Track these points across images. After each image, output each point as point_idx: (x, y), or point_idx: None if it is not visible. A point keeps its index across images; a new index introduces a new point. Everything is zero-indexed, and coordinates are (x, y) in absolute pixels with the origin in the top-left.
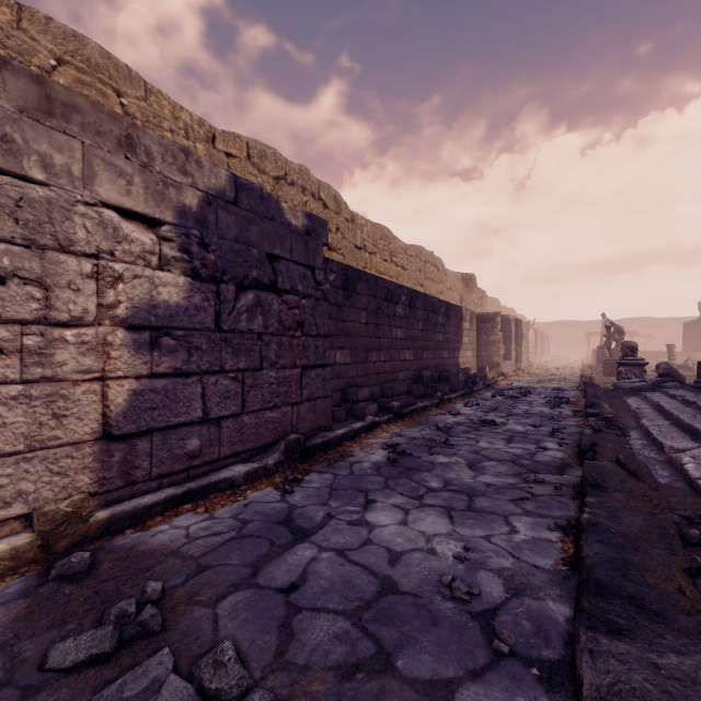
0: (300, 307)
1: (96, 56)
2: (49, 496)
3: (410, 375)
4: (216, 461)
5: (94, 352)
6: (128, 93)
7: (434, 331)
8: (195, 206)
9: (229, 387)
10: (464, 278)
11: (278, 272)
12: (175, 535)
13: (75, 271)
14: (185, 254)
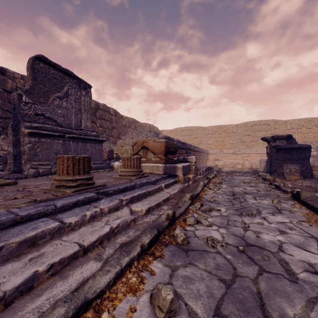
0: None
1: (310, 119)
2: None
3: None
4: None
5: None
6: (315, 121)
7: None
8: (317, 145)
9: None
10: None
11: None
12: None
13: None
14: (316, 150)
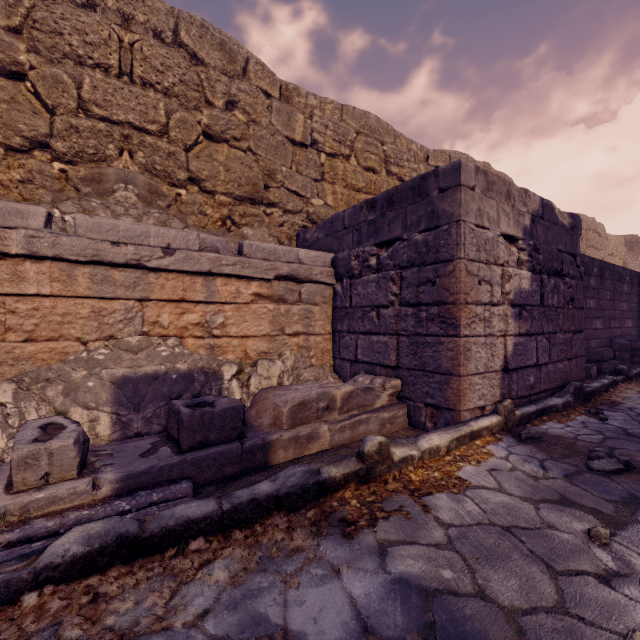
0: (571, 286)
1: (374, 123)
2: (488, 399)
3: (599, 343)
4: (538, 394)
5: (501, 320)
6: (387, 142)
7: (619, 300)
8: (528, 225)
9: (544, 344)
10: (628, 241)
11: (563, 262)
12: (560, 431)
13: (497, 274)
14: (529, 257)
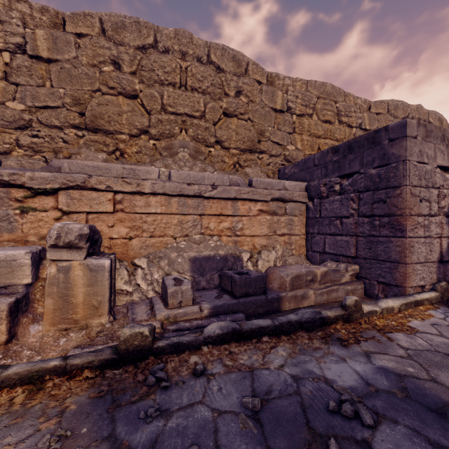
0: None
1: (329, 89)
2: (427, 281)
3: None
4: None
5: (438, 226)
6: (339, 101)
7: None
8: None
9: None
10: None
11: None
12: None
13: (434, 195)
14: None
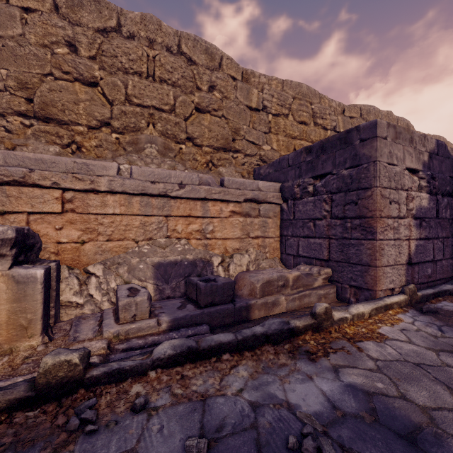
0: None
1: (305, 90)
2: (396, 283)
3: None
4: (434, 281)
5: (406, 228)
6: (314, 102)
7: None
8: (426, 160)
9: (439, 245)
10: None
11: None
12: (452, 308)
13: (403, 197)
14: (427, 184)
